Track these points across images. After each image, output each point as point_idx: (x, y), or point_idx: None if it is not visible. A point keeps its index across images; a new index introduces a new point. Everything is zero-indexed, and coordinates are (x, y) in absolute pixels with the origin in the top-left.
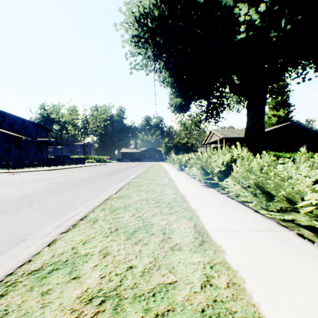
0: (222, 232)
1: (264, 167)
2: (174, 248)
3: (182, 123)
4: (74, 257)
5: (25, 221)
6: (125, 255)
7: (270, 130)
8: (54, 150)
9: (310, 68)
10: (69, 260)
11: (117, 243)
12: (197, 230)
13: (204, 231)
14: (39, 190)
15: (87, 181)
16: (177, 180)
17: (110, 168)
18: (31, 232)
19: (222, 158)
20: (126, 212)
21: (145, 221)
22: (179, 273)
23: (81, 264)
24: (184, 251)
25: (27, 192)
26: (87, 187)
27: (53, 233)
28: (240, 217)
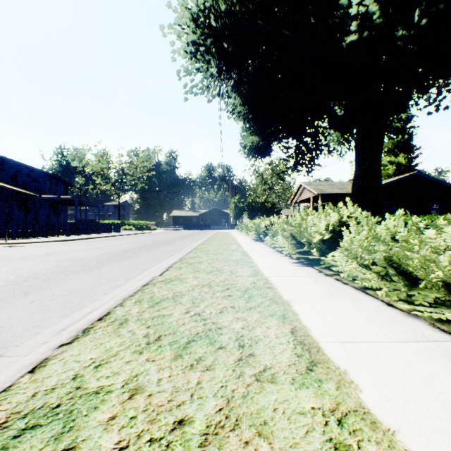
0: (342, 343)
1: (397, 233)
2: (262, 376)
3: (259, 175)
4: (73, 398)
5: (8, 322)
6: (171, 393)
7: (386, 183)
8: (76, 213)
9: (448, 92)
10: (62, 404)
11: (156, 366)
12: (298, 340)
13: (311, 341)
14: (43, 270)
15: (120, 256)
16: (255, 254)
17: (155, 237)
18: (12, 342)
19: (326, 221)
20: (177, 307)
21: (208, 322)
22: (278, 438)
23: (84, 414)
24: (280, 383)
25: (25, 273)
26: (119, 265)
27: (46, 346)
28: (366, 315)
